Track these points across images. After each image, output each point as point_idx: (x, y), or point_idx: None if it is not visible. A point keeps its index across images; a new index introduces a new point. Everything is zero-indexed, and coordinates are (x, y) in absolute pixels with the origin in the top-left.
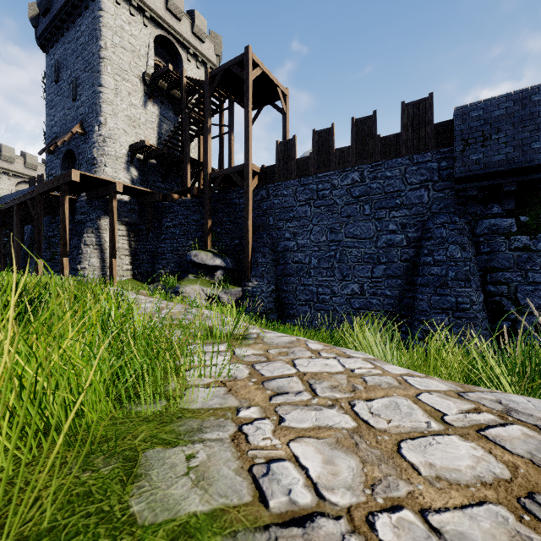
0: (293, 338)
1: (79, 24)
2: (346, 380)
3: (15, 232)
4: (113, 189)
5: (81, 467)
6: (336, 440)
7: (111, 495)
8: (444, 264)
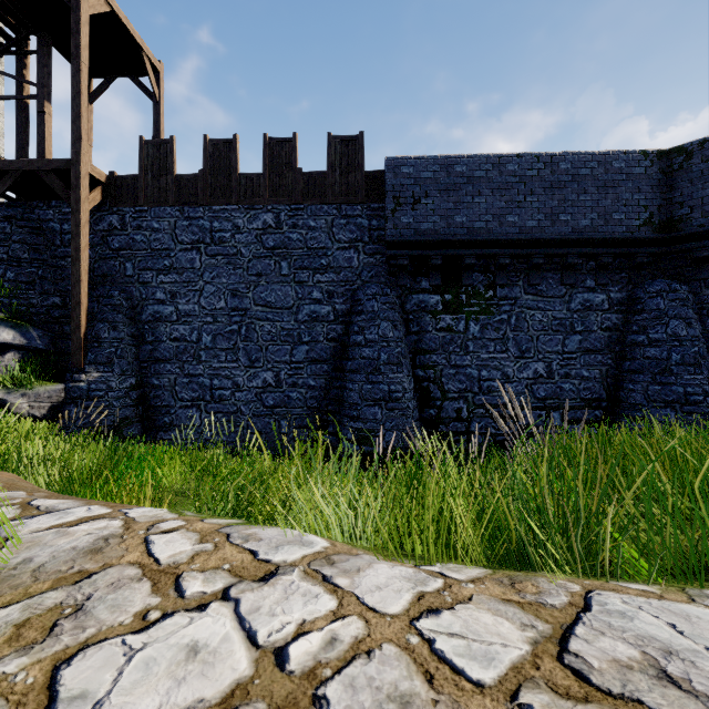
0: (115, 523)
1: None
2: None
3: None
4: None
5: None
6: None
7: None
8: (376, 344)
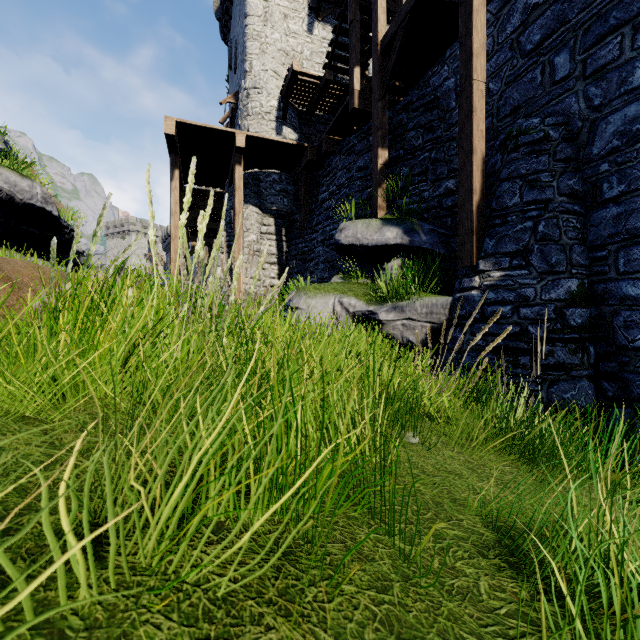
0: None
1: None
2: None
3: None
4: (234, 147)
5: None
6: None
7: None
8: None
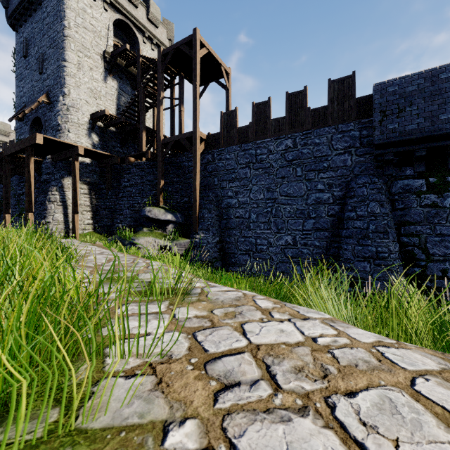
0: (240, 293)
1: (46, 5)
2: (311, 357)
3: None
4: (75, 152)
5: None
6: None
7: None
8: (365, 218)
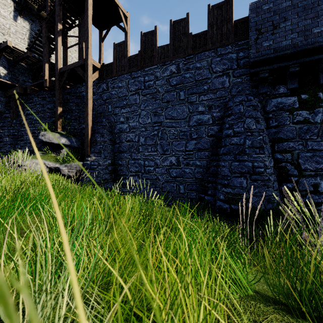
0: None
1: None
2: None
3: None
4: None
5: None
6: None
7: None
8: (242, 134)
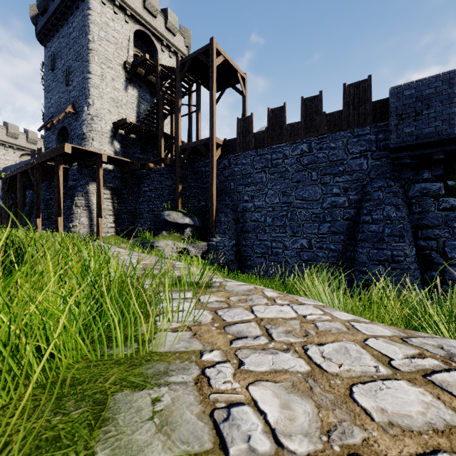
0: (251, 286)
1: (71, 21)
2: (299, 326)
3: (18, 195)
4: (99, 160)
5: (53, 411)
6: (292, 384)
7: (78, 440)
8: (381, 222)
